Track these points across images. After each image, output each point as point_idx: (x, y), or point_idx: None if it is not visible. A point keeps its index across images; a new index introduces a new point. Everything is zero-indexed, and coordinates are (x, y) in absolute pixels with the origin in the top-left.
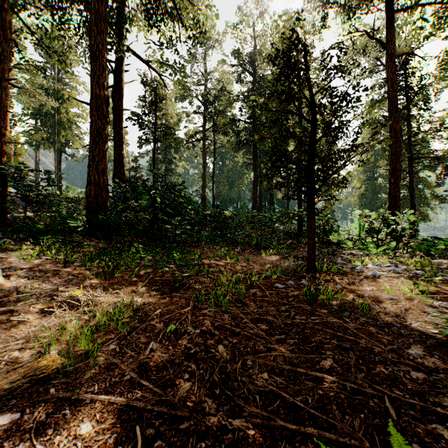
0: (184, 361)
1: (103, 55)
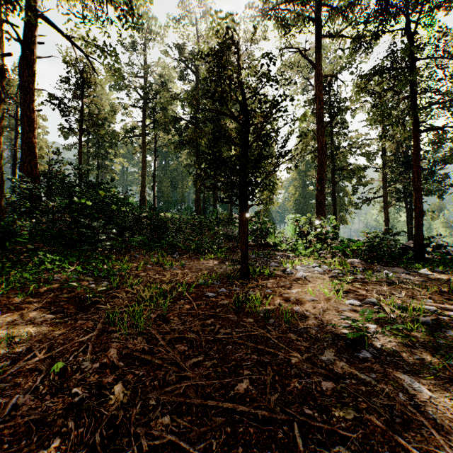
0: (58, 418)
1: None
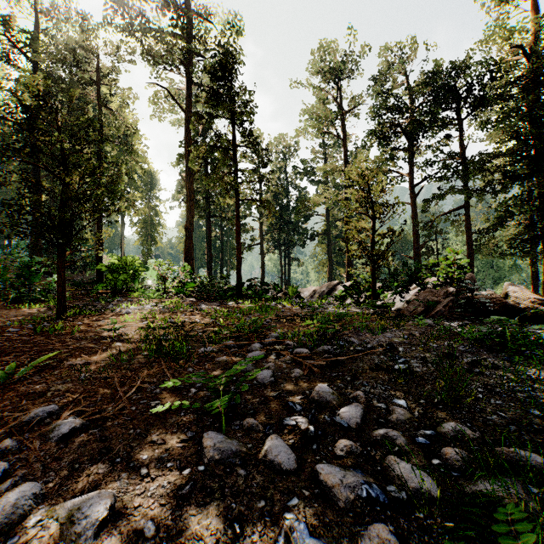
0: None
1: None
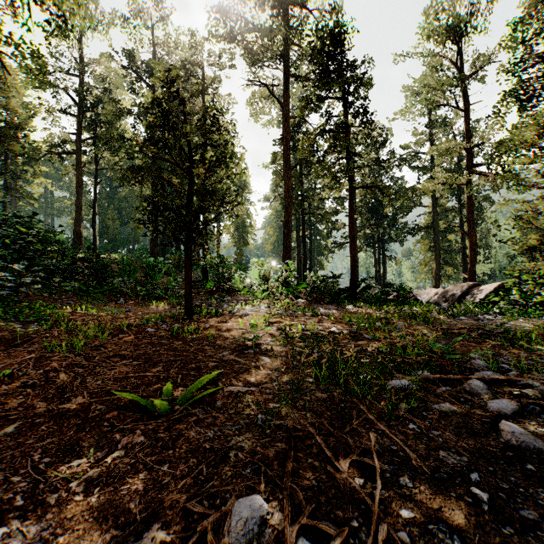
0: (19, 388)
1: None
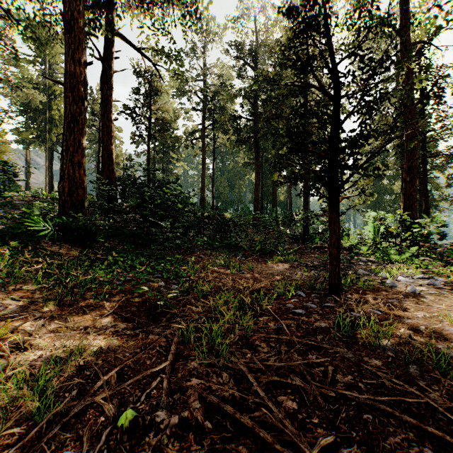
0: None
1: (80, 26)
